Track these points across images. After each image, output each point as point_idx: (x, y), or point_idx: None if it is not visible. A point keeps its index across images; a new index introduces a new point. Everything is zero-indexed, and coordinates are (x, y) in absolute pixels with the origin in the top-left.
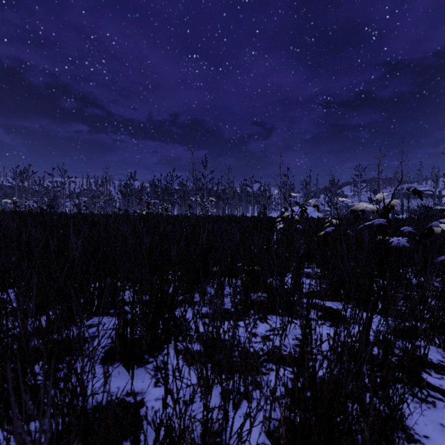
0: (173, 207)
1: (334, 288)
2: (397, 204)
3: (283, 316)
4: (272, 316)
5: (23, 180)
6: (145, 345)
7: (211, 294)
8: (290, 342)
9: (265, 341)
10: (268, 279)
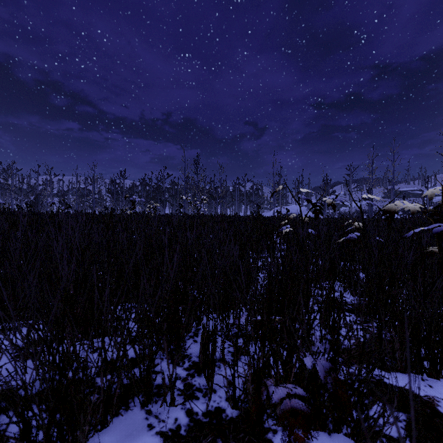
0: (164, 206)
1: None
2: None
3: None
4: (313, 433)
5: (7, 177)
6: None
7: (191, 359)
8: None
9: None
10: (304, 357)
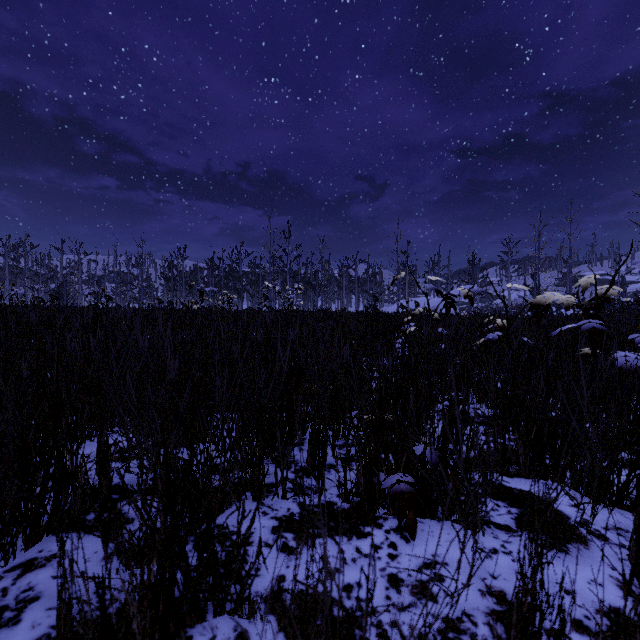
0: (241, 298)
1: (575, 482)
2: (616, 294)
3: (472, 562)
4: (422, 520)
5: (18, 257)
6: (140, 635)
7: (299, 465)
8: (477, 604)
9: (423, 601)
10: (414, 445)
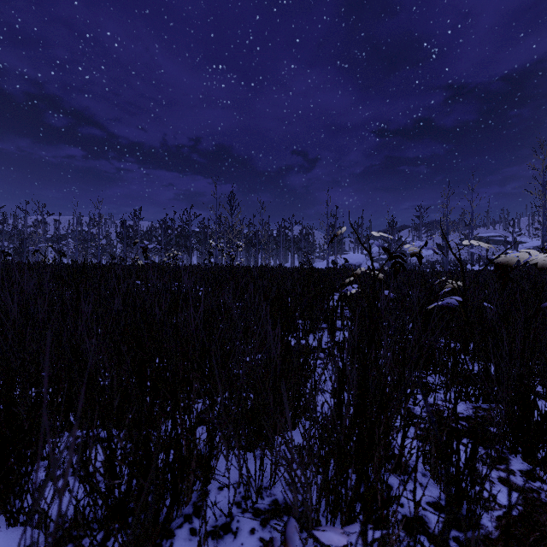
0: (189, 254)
1: None
2: None
3: None
4: None
5: None
6: None
7: None
8: None
9: None
10: None
